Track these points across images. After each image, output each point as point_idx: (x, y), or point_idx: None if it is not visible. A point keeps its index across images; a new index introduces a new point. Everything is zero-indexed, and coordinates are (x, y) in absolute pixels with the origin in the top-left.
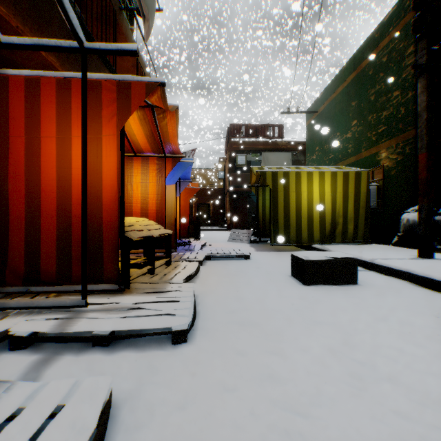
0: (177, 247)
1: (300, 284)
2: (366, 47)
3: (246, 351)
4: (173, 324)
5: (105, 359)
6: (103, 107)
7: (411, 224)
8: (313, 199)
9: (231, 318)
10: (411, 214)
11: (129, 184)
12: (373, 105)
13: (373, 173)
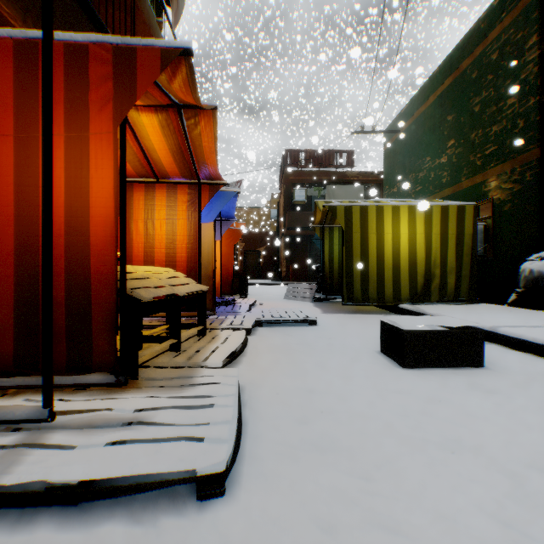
0: (217, 308)
1: (396, 367)
2: (467, 42)
3: (336, 519)
4: (200, 461)
5: (61, 543)
6: (92, 88)
7: (536, 277)
8: (401, 243)
9: (300, 435)
10: (536, 263)
11: (150, 221)
12: (477, 118)
13: (477, 209)
